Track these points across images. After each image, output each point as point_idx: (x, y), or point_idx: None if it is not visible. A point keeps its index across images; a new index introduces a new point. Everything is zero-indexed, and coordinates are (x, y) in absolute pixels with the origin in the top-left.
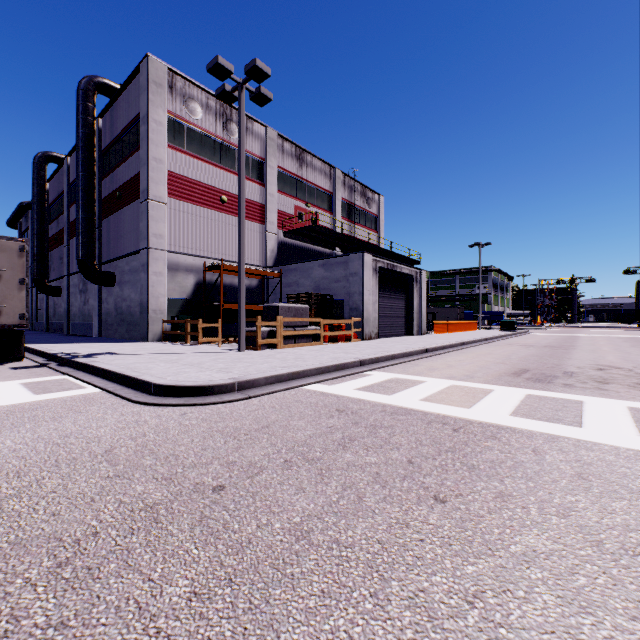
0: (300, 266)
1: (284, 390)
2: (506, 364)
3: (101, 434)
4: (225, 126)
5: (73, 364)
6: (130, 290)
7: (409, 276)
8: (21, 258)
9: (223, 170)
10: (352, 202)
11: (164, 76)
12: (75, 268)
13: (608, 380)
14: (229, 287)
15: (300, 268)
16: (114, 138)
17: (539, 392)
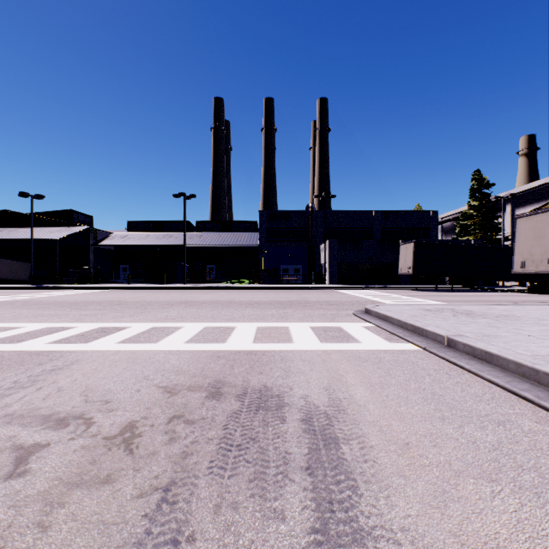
0: None
1: None
2: None
3: None
4: None
5: None
6: None
7: None
8: None
9: None
10: None
11: None
12: None
13: None
14: None
15: None
16: None
17: None
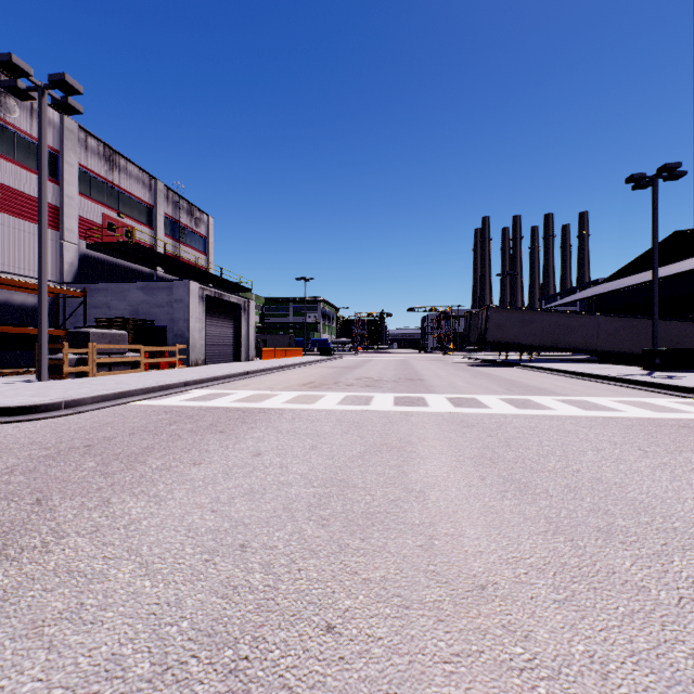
0: (113, 286)
1: (113, 406)
2: (304, 379)
3: None
4: None
5: None
6: None
7: (238, 305)
8: None
9: None
10: (177, 219)
11: None
12: None
13: (354, 384)
14: (4, 305)
15: (113, 289)
16: None
17: (308, 392)
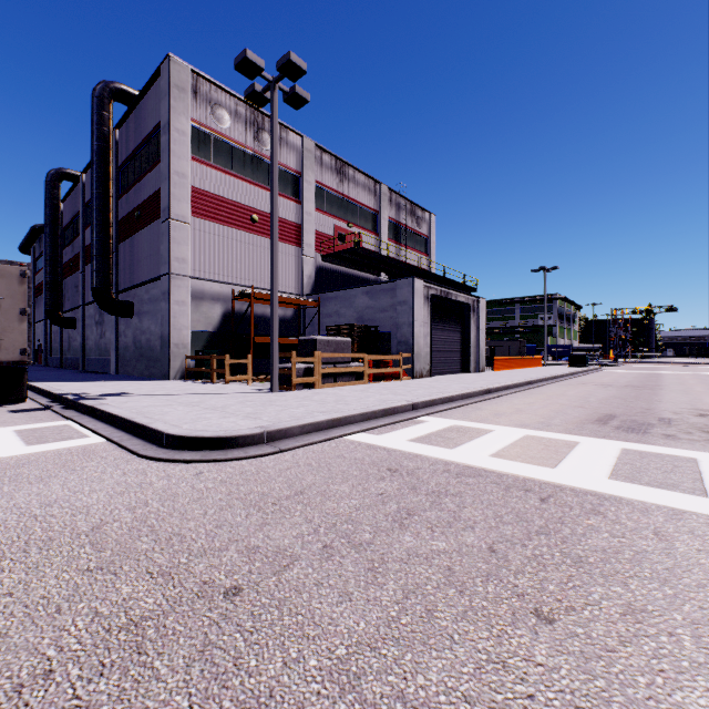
0: (341, 294)
1: (323, 441)
2: (586, 408)
3: (92, 502)
4: (256, 136)
5: (79, 407)
6: (150, 321)
7: (465, 305)
8: (22, 285)
9: (254, 186)
10: (399, 222)
11: (187, 79)
12: (91, 297)
13: None
14: (261, 318)
15: (341, 296)
16: (132, 151)
17: (637, 446)
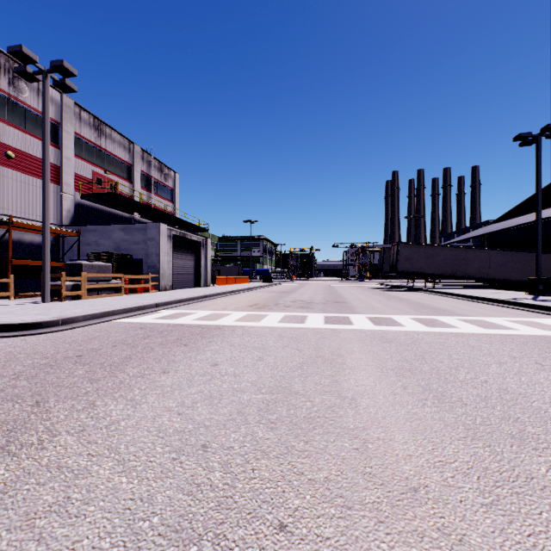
0: (100, 228)
1: (99, 323)
2: (250, 302)
3: None
4: (12, 82)
5: None
6: None
7: (198, 242)
8: None
9: (9, 125)
10: (150, 175)
11: None
12: None
13: (291, 306)
14: (17, 243)
15: (100, 230)
16: None
17: (254, 312)
